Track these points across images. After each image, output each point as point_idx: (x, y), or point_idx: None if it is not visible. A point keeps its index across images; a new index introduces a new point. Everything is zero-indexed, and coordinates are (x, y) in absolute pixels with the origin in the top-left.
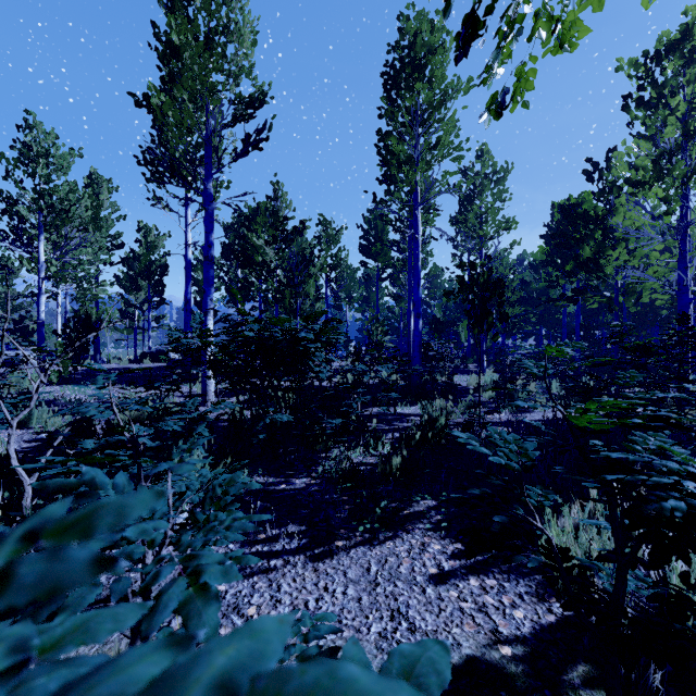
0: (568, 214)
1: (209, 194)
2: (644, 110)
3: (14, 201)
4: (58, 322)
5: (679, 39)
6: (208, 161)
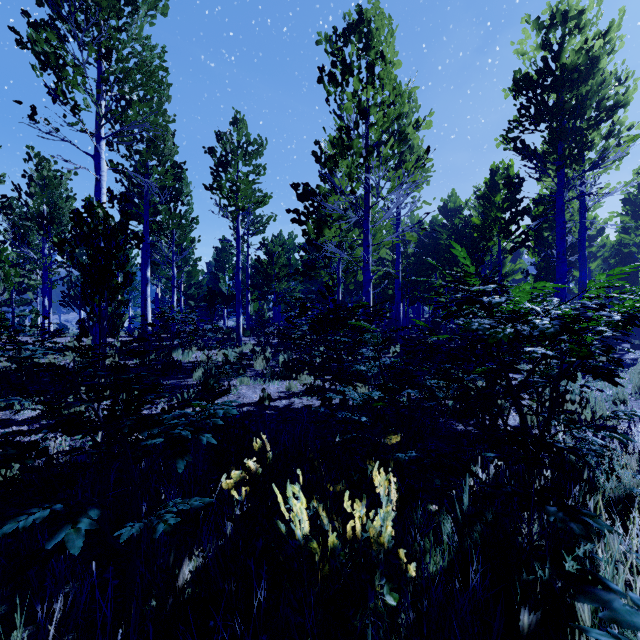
0: (296, 190)
1: None
2: (334, 86)
3: None
4: None
5: (357, 21)
6: None
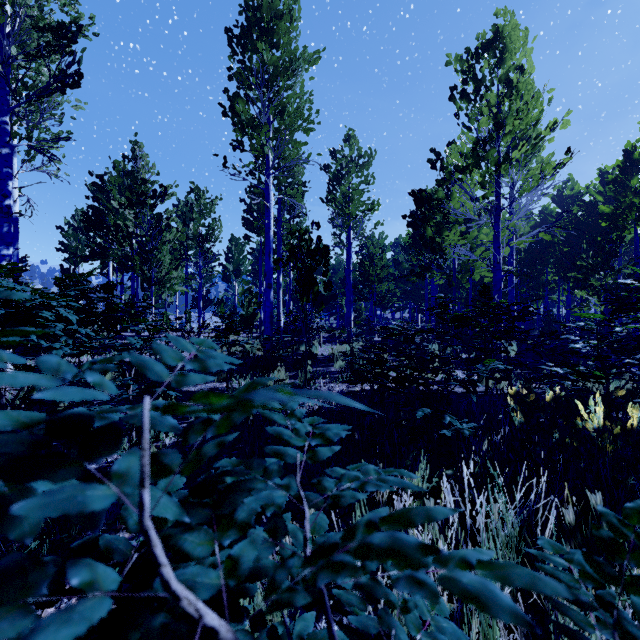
0: (414, 197)
1: (4, 132)
2: (466, 102)
3: None
4: None
5: (491, 39)
6: (2, 93)
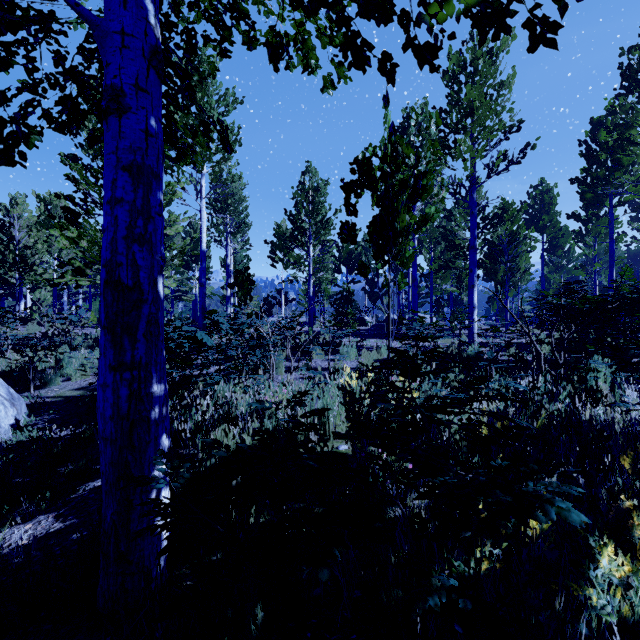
0: None
1: (474, 201)
2: None
3: (302, 221)
4: (282, 298)
5: None
6: (473, 178)
